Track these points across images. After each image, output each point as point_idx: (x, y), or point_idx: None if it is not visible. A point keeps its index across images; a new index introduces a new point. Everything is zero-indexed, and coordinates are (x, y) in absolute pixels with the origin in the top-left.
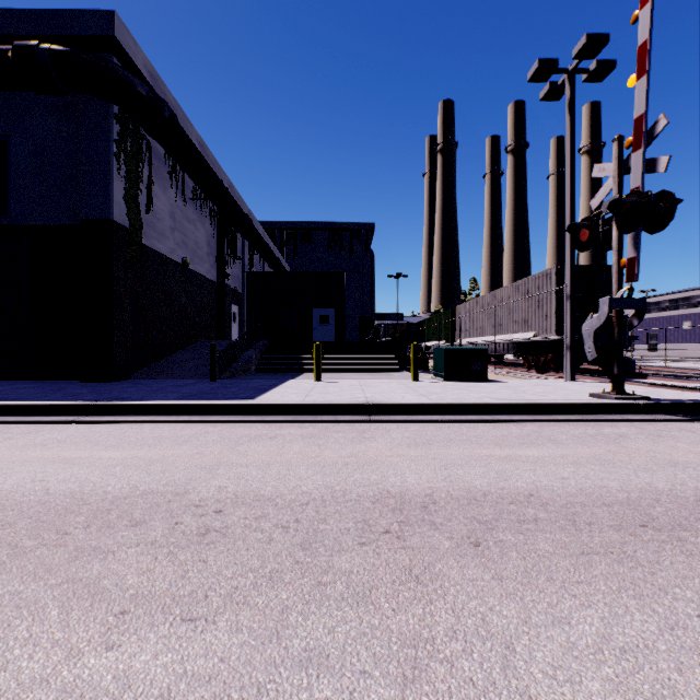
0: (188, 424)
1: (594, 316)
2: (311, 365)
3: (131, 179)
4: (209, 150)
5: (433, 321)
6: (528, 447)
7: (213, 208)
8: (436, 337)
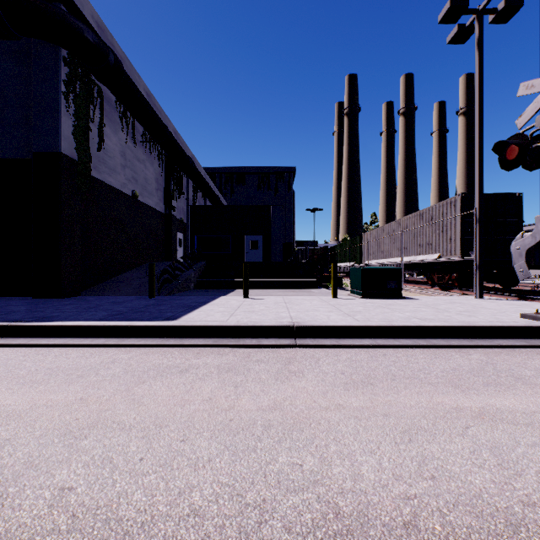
0: (101, 349)
1: (525, 235)
2: (242, 283)
3: (80, 118)
4: (156, 100)
5: (344, 246)
6: (499, 392)
7: (161, 151)
8: (347, 259)
